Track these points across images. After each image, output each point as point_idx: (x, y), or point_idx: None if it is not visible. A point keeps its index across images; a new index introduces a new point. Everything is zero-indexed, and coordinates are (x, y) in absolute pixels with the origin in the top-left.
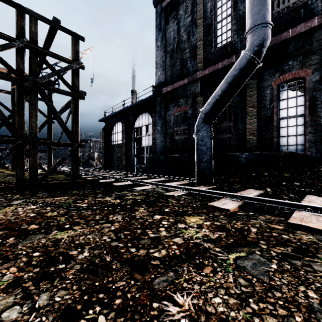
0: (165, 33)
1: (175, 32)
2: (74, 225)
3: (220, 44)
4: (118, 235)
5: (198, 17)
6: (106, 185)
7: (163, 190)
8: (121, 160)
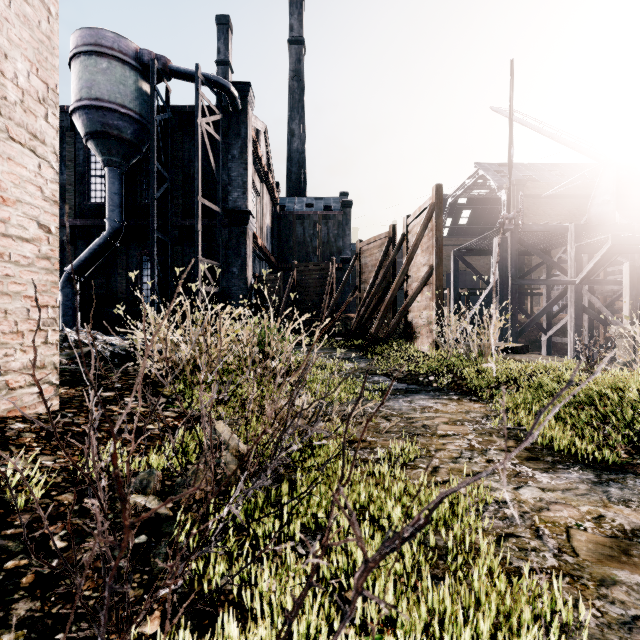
0: None
1: None
2: None
3: (94, 199)
4: None
5: (69, 158)
6: None
7: None
8: None
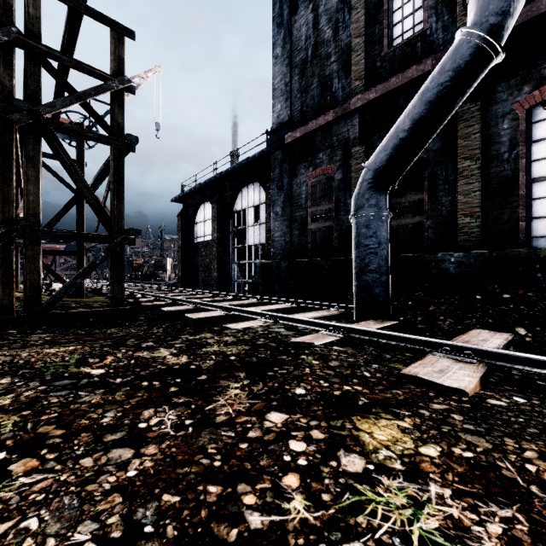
0: (290, 30)
1: (309, 27)
2: (20, 454)
3: (399, 39)
4: (136, 514)
5: None
6: (175, 317)
7: (289, 332)
8: (210, 270)
